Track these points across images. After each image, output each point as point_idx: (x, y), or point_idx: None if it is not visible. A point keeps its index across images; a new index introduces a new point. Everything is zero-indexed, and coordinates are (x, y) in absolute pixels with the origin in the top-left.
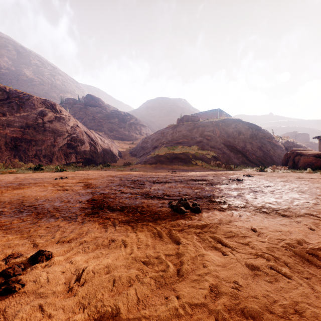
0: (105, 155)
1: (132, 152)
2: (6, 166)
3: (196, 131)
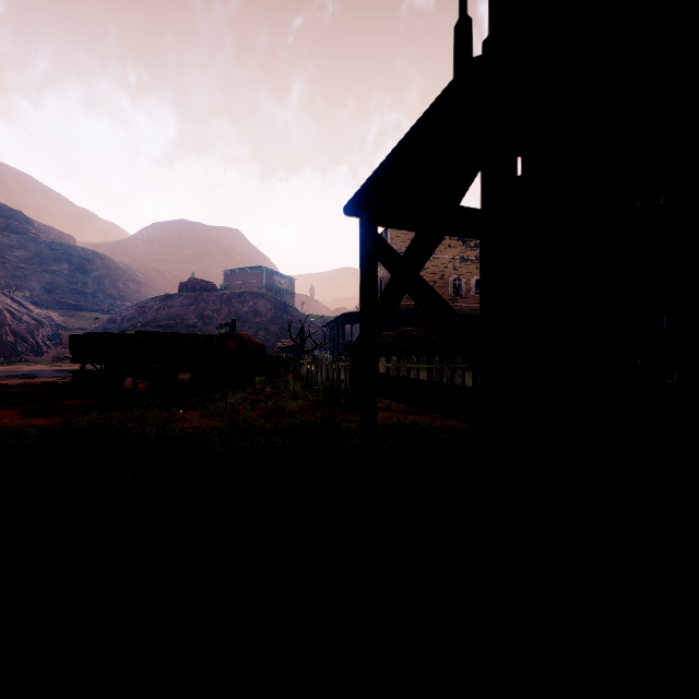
0: (18, 344)
1: None
2: None
3: (195, 309)
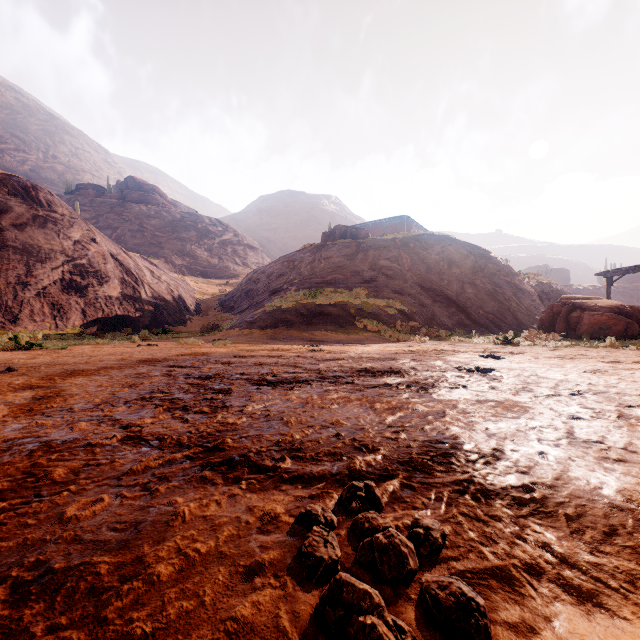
0: (158, 307)
1: (225, 303)
2: None
3: (363, 258)
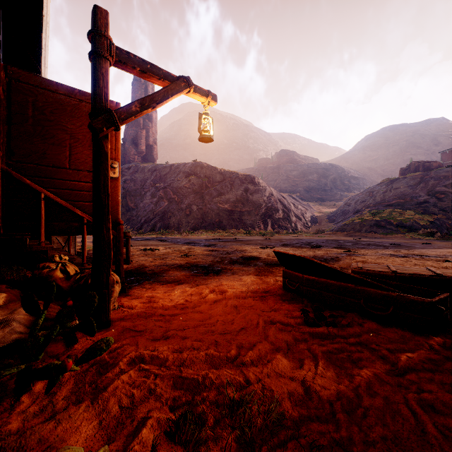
0: (297, 222)
1: (330, 217)
2: (230, 231)
3: (423, 187)
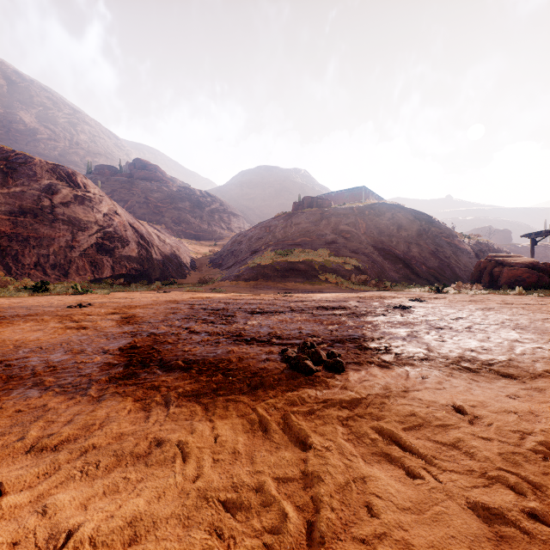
0: (165, 264)
1: (215, 260)
2: None
3: (326, 224)
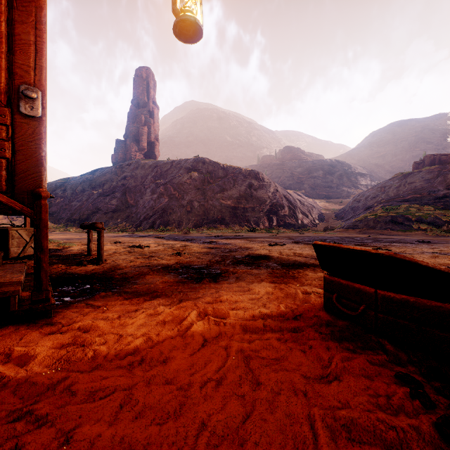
0: (304, 219)
1: (338, 215)
2: (233, 228)
3: (441, 181)
